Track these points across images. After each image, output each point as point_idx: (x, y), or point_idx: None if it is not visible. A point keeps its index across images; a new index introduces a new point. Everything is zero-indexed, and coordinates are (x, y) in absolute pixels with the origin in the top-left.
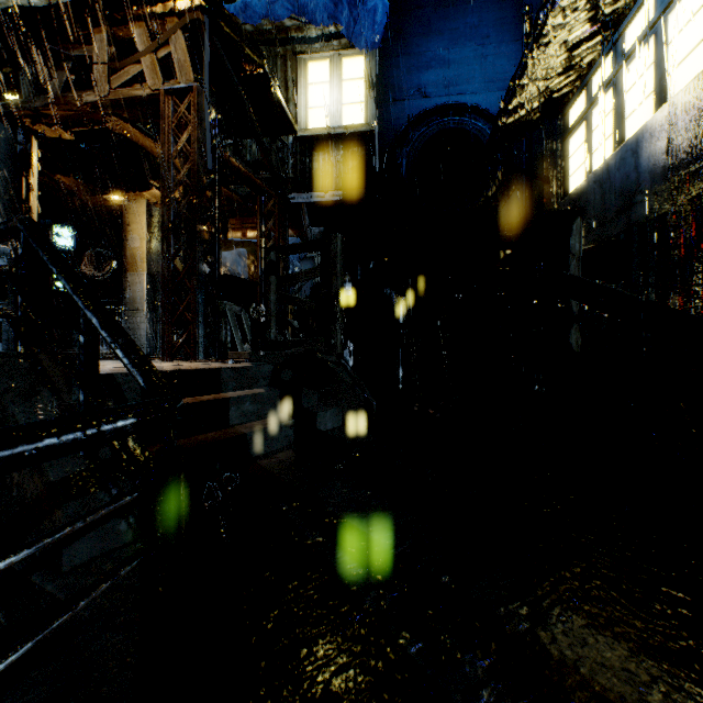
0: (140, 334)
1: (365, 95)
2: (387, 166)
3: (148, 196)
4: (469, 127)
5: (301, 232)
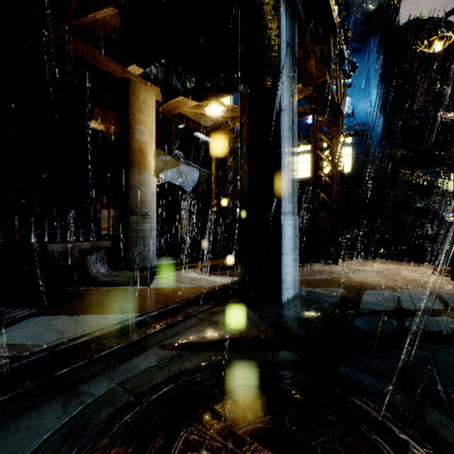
0: (150, 243)
1: None
2: None
3: (177, 98)
4: None
5: (188, 157)
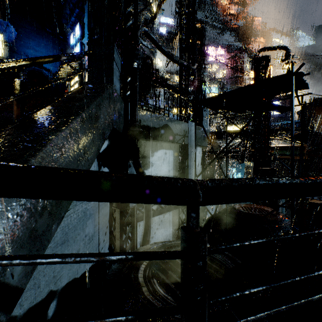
0: None
1: (2, 46)
2: (11, 73)
3: None
4: (44, 73)
5: None
